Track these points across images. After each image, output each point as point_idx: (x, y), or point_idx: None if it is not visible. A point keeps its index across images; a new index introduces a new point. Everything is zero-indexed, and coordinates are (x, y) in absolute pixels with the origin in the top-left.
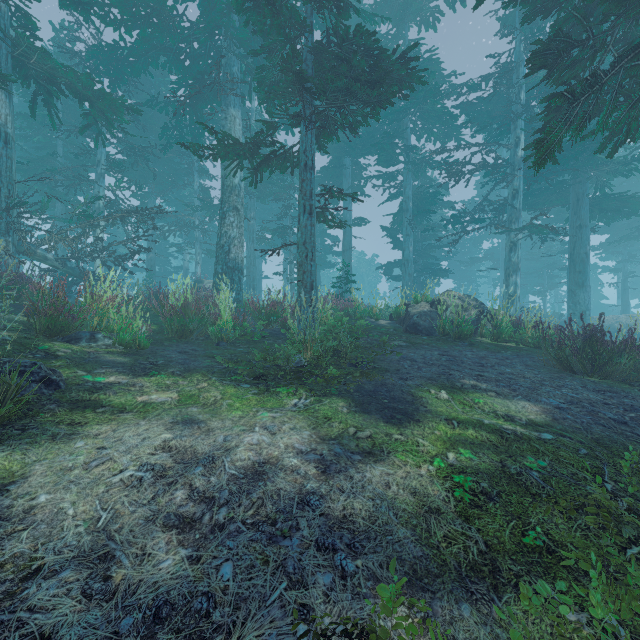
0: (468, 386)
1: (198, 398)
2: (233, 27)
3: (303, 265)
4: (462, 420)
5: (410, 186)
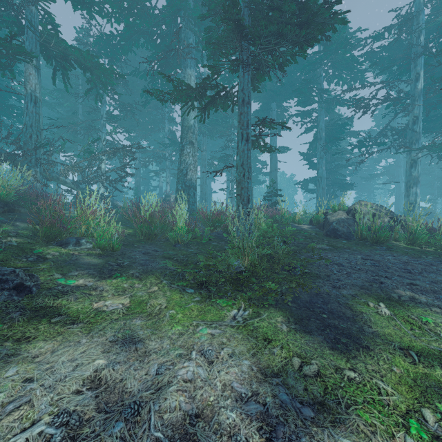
0: (406, 298)
1: (145, 306)
2: (189, 8)
3: (241, 182)
4: (420, 351)
5: (323, 120)
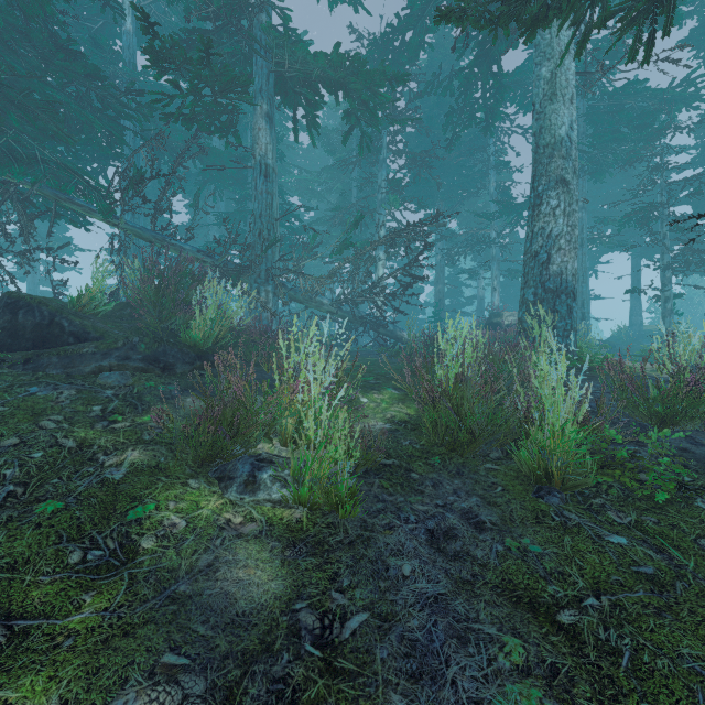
0: None
1: None
2: None
3: None
4: None
5: None
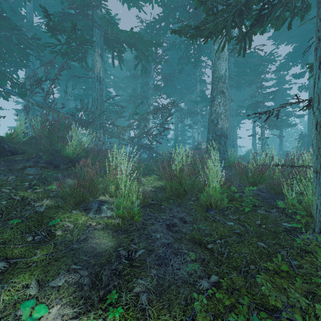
0: None
1: None
2: None
3: None
4: None
5: None
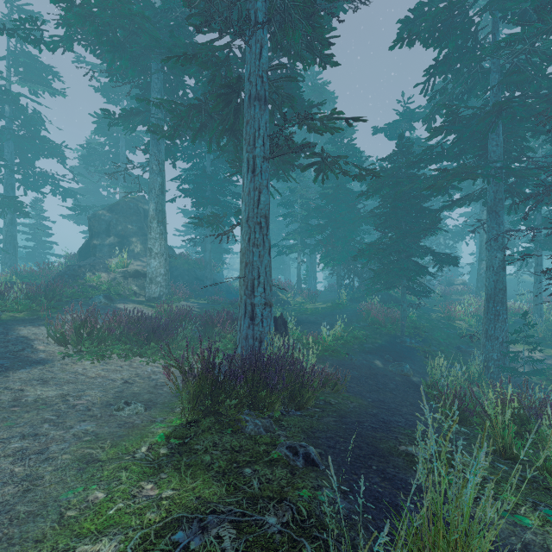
0: None
1: None
2: None
3: (536, 301)
4: None
5: None
